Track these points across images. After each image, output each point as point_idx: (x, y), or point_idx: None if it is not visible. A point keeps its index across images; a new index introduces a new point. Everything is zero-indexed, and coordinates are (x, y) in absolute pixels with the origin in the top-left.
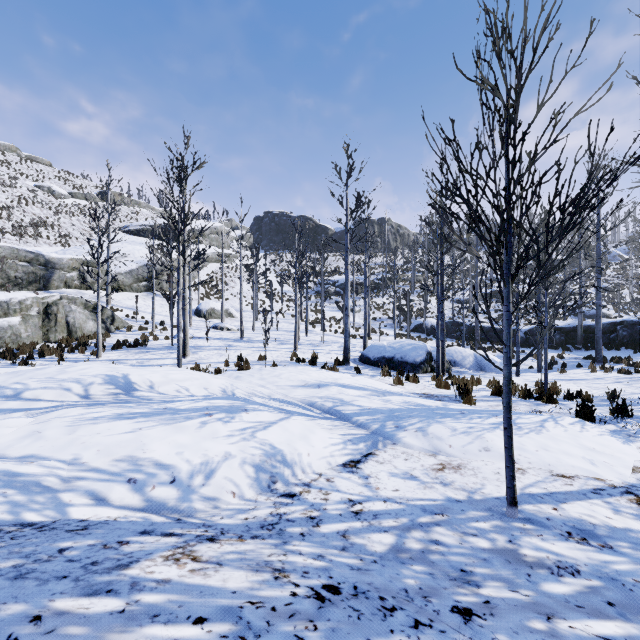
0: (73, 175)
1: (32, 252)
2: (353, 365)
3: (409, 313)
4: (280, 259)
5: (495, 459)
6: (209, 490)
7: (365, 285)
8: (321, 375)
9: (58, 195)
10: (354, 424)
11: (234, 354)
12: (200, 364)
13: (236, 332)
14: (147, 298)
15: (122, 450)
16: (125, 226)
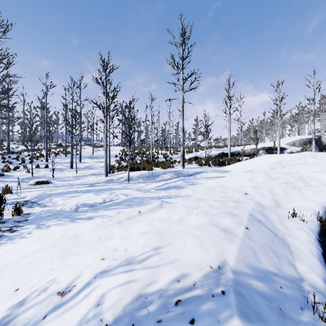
0: None
1: None
2: None
3: None
4: None
5: None
6: None
7: None
8: (124, 233)
9: None
10: None
11: None
12: None
13: None
14: None
15: None
16: None
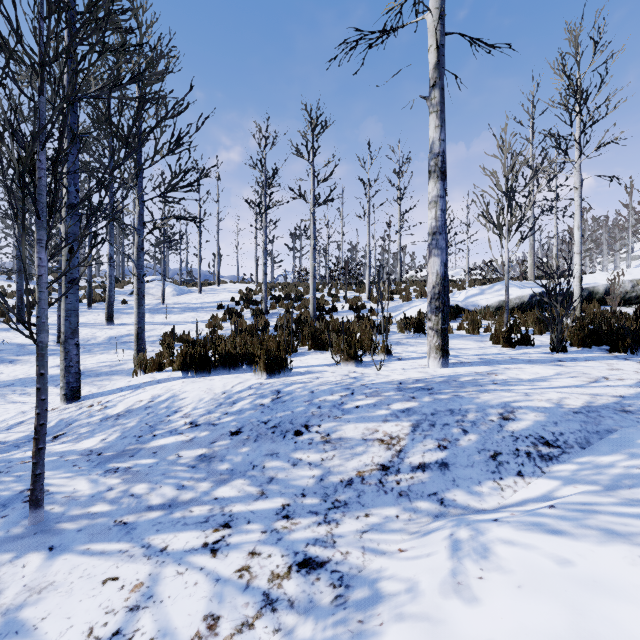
0: None
1: None
2: None
3: None
4: None
5: None
6: (439, 535)
7: None
8: None
9: None
10: None
11: None
12: None
13: None
14: None
15: None
16: None
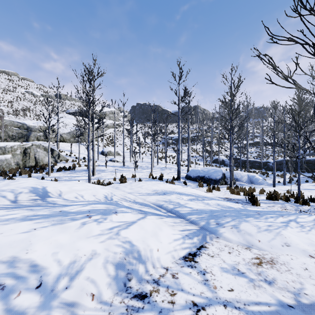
0: (43, 86)
1: (20, 123)
2: (182, 180)
3: (212, 153)
4: (144, 126)
5: (296, 253)
6: (70, 294)
7: (188, 138)
8: (165, 186)
9: (36, 96)
10: (188, 221)
11: (119, 174)
12: (101, 179)
13: (121, 163)
14: (77, 146)
15: (10, 250)
16: (68, 110)
